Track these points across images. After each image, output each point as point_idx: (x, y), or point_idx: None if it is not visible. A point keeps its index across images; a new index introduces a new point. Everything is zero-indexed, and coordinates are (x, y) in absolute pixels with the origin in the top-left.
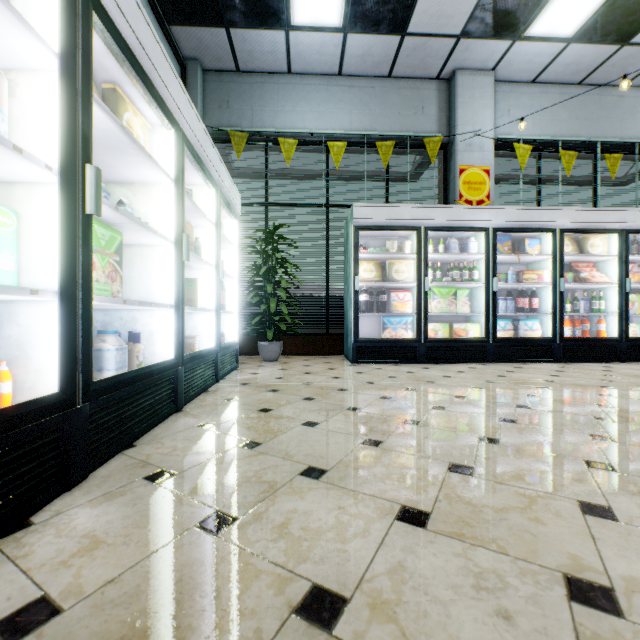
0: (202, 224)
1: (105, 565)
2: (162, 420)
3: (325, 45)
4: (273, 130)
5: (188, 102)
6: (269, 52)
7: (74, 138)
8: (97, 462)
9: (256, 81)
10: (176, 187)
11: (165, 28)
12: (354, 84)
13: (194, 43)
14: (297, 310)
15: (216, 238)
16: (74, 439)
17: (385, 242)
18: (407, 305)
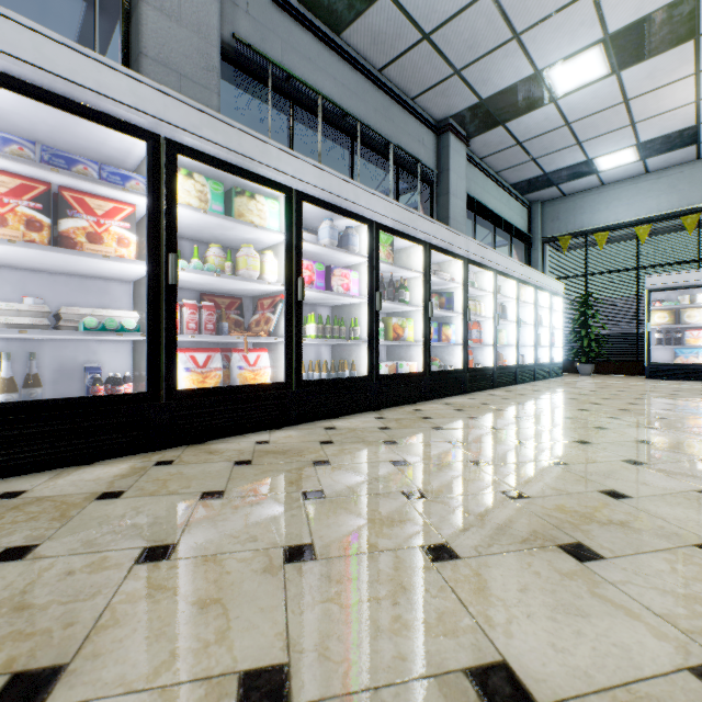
0: (542, 309)
1: (530, 388)
2: (530, 381)
3: (628, 168)
4: (589, 228)
5: (538, 274)
6: (585, 184)
7: (517, 314)
8: (519, 383)
9: (577, 198)
10: (534, 307)
11: (520, 200)
12: (661, 175)
13: (536, 196)
14: (604, 345)
15: (549, 315)
16: (517, 375)
17: (686, 293)
18: (699, 340)
